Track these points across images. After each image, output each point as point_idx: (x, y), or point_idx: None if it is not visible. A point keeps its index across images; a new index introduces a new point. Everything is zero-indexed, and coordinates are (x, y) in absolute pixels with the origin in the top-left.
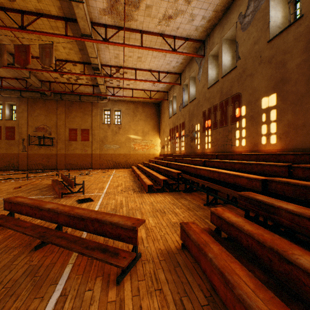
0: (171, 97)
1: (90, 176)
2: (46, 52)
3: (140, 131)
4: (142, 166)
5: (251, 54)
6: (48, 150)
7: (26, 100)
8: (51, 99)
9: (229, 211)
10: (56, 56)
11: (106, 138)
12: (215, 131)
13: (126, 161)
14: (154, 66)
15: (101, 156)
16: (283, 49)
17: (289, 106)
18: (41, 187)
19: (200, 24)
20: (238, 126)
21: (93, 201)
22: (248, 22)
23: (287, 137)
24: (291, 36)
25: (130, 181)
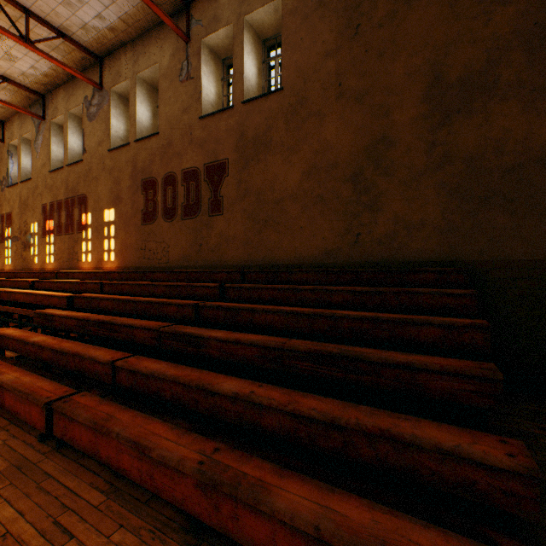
0: None
1: None
2: None
3: None
4: None
5: (97, 154)
6: None
7: None
8: None
9: (15, 328)
10: None
11: None
12: (60, 239)
13: None
14: None
15: None
16: (120, 166)
17: (123, 225)
18: None
19: (31, 73)
20: (85, 236)
21: None
22: (94, 114)
23: (122, 255)
24: (124, 157)
25: None
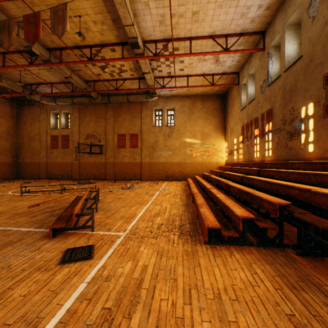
0: (245, 78)
1: (131, 190)
2: (58, 17)
3: (199, 134)
4: (200, 180)
5: None
6: (97, 159)
7: (78, 107)
8: (99, 102)
9: None
10: (90, 40)
11: (157, 144)
12: None
13: (180, 171)
14: (219, 26)
15: (151, 165)
16: None
17: None
18: (59, 207)
19: None
20: None
21: (89, 258)
22: None
23: None
24: None
25: (179, 205)
